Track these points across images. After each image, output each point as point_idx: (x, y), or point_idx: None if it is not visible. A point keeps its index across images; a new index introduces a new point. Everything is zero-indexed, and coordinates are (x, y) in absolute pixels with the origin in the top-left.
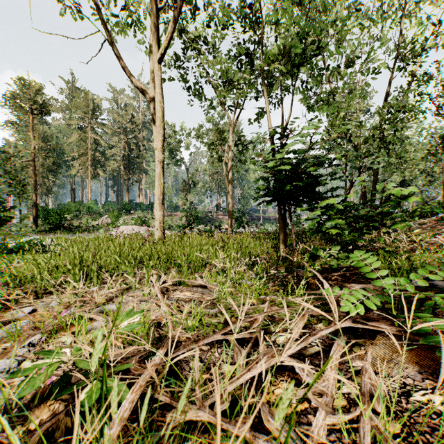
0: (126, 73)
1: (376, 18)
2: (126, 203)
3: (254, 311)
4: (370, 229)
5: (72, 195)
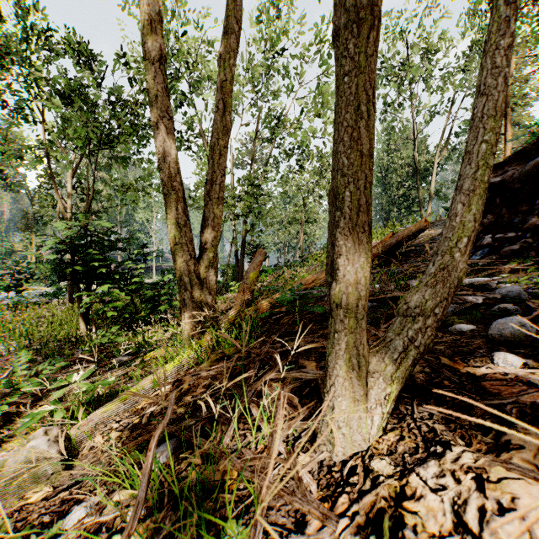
0: None
1: (236, 93)
2: None
3: None
4: (153, 308)
5: None
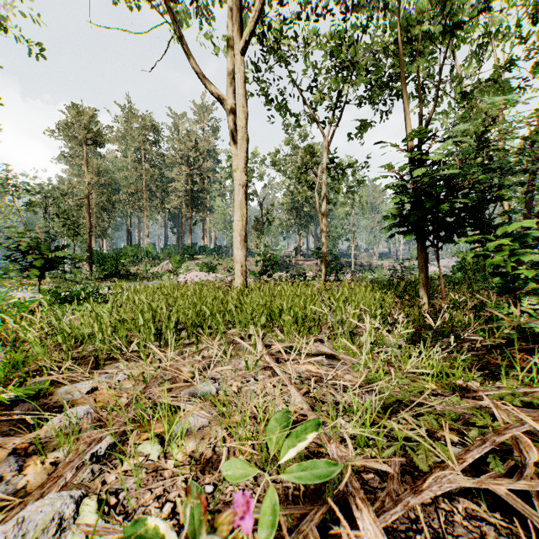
0: (198, 75)
1: None
2: (189, 246)
3: (473, 414)
4: None
5: (128, 238)
